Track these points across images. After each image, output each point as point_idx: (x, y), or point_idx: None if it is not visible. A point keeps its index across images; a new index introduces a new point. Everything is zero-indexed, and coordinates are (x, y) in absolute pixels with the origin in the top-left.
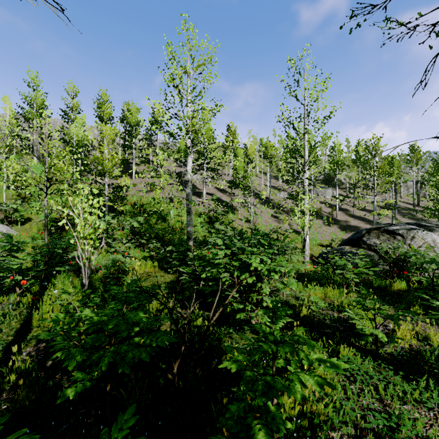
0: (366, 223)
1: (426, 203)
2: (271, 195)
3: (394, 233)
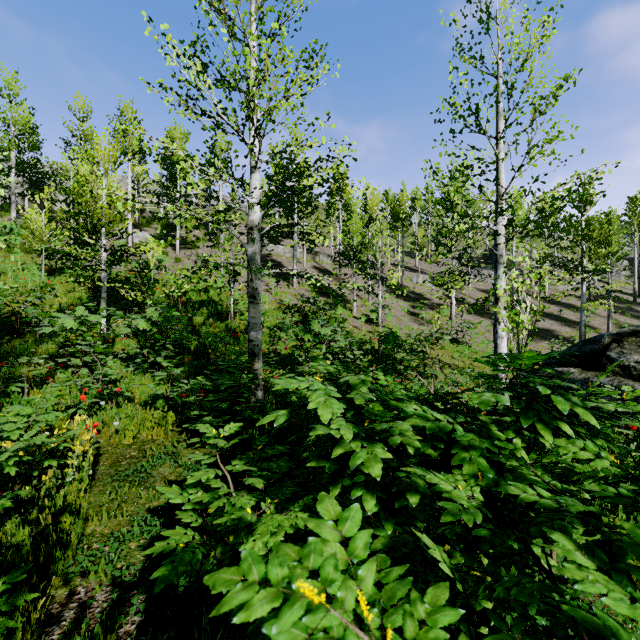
0: (563, 324)
1: None
2: (404, 280)
3: None
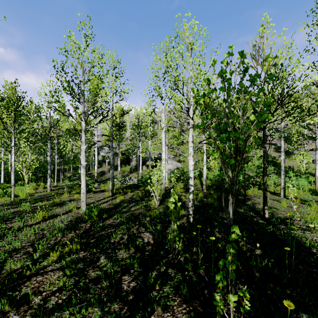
0: None
1: None
2: None
3: None
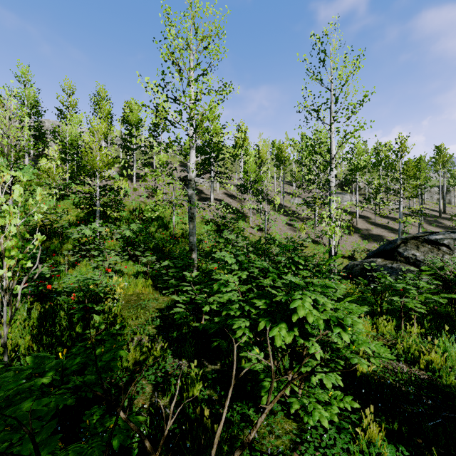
0: (390, 231)
1: (453, 210)
2: (285, 202)
3: (438, 243)
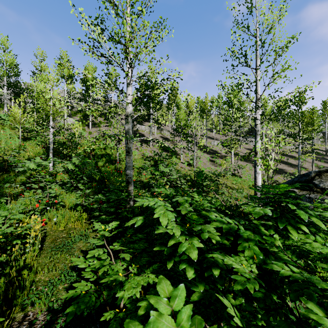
0: (289, 166)
1: None
2: (207, 143)
3: None
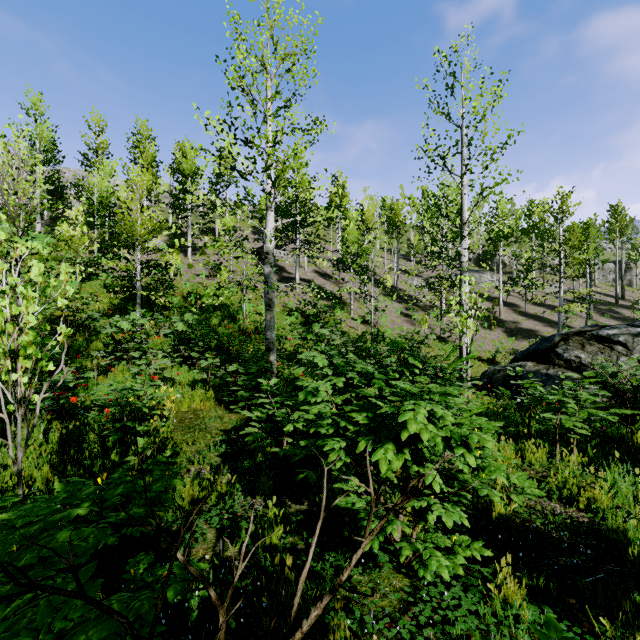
0: (546, 325)
1: (634, 295)
2: (400, 283)
3: (611, 341)
